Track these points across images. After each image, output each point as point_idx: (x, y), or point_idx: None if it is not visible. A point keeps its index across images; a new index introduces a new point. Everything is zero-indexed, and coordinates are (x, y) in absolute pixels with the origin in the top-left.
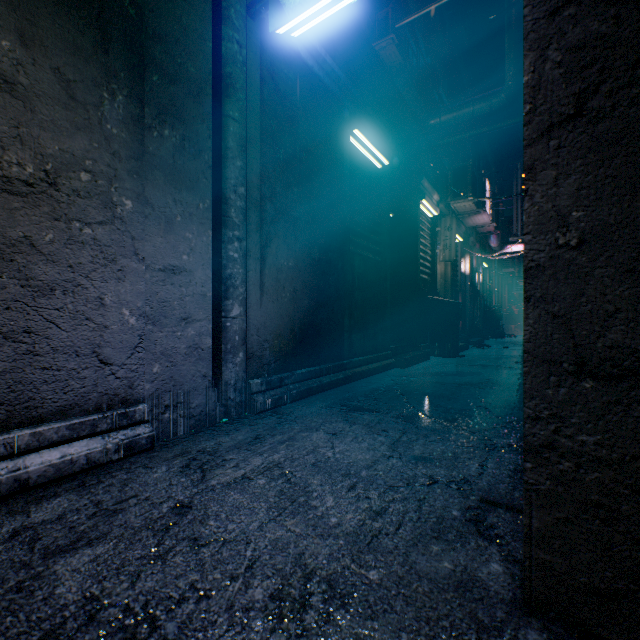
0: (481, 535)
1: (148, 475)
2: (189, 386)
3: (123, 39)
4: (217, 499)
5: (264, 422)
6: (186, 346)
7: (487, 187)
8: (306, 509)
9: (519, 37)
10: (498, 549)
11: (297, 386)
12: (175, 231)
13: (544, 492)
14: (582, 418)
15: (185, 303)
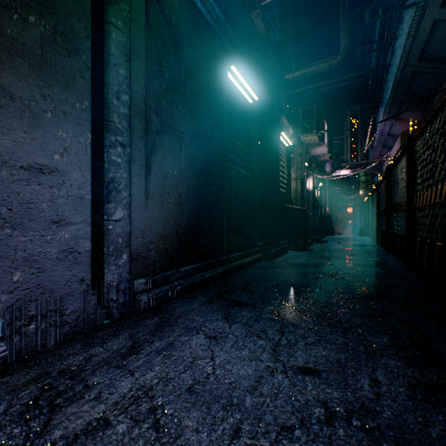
0: None
1: None
2: (62, 292)
3: None
4: None
5: (145, 323)
6: (58, 250)
7: (325, 127)
8: None
9: (351, 15)
10: None
11: (181, 282)
12: (44, 127)
13: None
14: None
15: (57, 205)
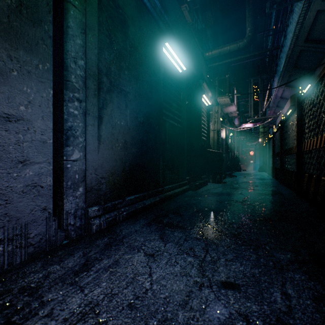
0: None
1: None
2: (27, 219)
3: None
4: None
5: (97, 243)
6: (23, 185)
7: (235, 92)
8: None
9: (254, 9)
10: None
11: (127, 209)
12: (10, 83)
13: None
14: None
15: (22, 148)
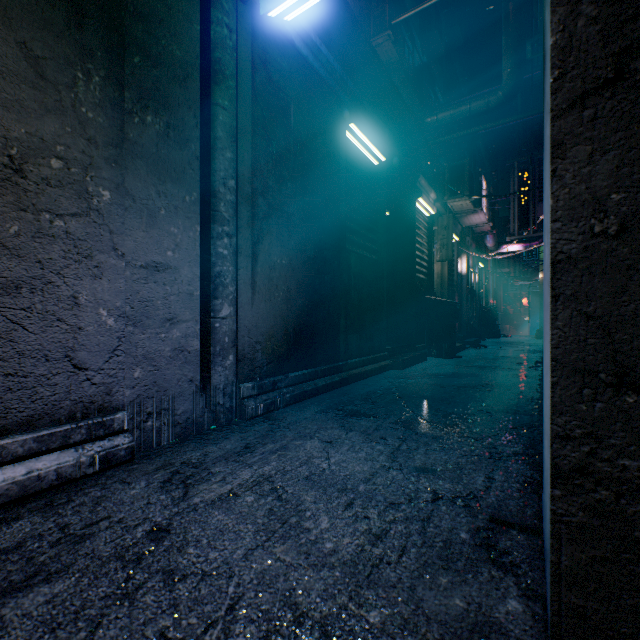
0: (494, 563)
1: (125, 492)
2: (174, 391)
3: (100, 15)
4: (199, 521)
5: (255, 429)
6: (171, 349)
7: (484, 186)
8: (298, 532)
9: (517, 34)
10: (515, 581)
11: (291, 390)
12: (159, 225)
13: (576, 525)
14: (623, 439)
15: (170, 303)
